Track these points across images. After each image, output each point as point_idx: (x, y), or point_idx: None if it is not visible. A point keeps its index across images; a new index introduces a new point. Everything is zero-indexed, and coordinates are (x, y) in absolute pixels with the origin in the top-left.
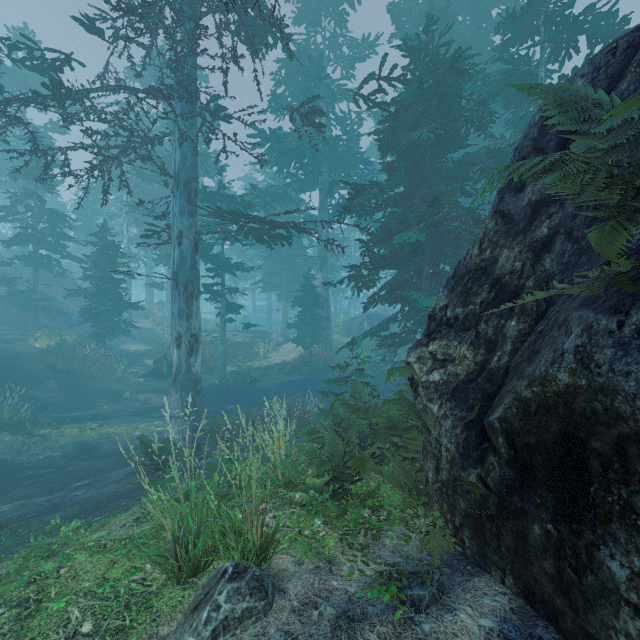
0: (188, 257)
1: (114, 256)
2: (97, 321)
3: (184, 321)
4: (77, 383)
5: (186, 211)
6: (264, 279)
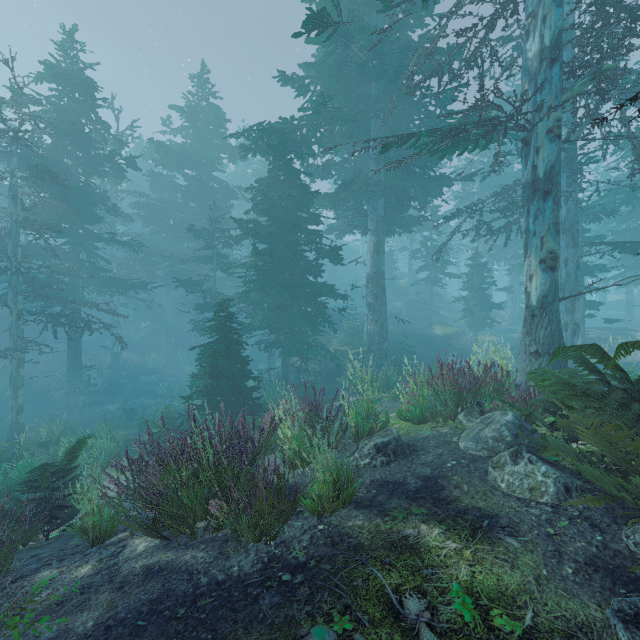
0: (572, 274)
1: (482, 272)
2: (474, 317)
3: (569, 314)
4: (468, 356)
5: (570, 245)
6: (623, 273)
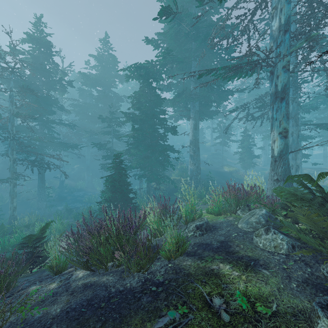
0: (295, 140)
1: (249, 139)
2: (244, 162)
3: (294, 161)
4: (241, 182)
5: (294, 125)
6: (322, 139)
